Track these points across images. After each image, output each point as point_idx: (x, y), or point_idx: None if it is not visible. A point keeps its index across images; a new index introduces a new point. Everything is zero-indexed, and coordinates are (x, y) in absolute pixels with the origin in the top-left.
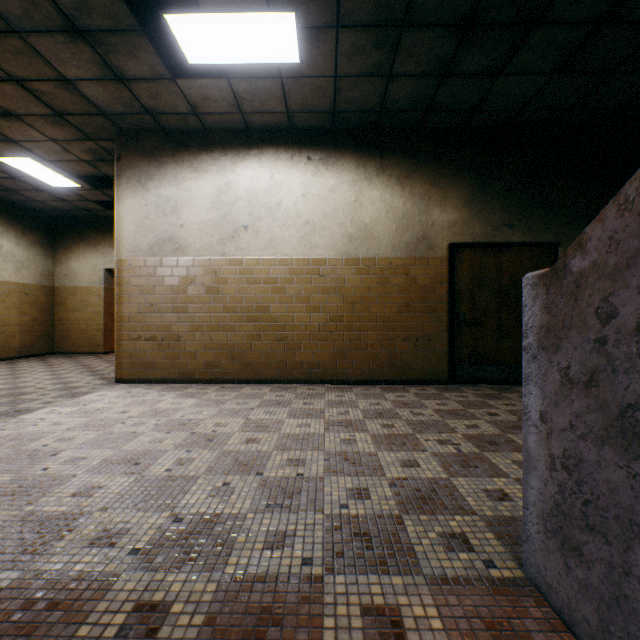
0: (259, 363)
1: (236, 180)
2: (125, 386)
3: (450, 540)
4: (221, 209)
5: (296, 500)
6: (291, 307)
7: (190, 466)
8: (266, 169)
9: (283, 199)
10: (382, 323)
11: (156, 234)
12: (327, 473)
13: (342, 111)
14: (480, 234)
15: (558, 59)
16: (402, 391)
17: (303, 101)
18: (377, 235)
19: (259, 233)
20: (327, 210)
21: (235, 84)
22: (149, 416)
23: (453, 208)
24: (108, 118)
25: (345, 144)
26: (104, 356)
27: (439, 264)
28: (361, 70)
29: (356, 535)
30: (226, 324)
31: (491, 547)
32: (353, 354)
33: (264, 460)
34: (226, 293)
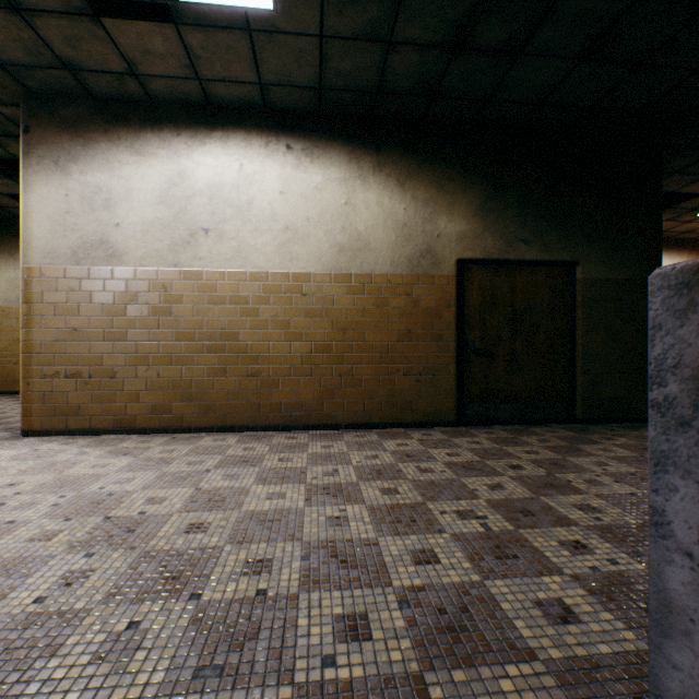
0: (224, 405)
1: (193, 169)
2: (34, 440)
3: None
4: (173, 205)
5: (249, 654)
6: (266, 334)
7: (82, 587)
8: (233, 157)
9: (256, 196)
10: (379, 354)
11: (81, 235)
12: (304, 586)
13: (330, 88)
14: (492, 249)
15: (587, 40)
16: (404, 437)
17: (280, 69)
18: (373, 246)
19: (224, 239)
20: (312, 213)
21: (187, 34)
22: (49, 490)
23: (462, 217)
24: (6, 70)
25: (334, 132)
26: None
27: (446, 283)
28: (354, 30)
29: None
30: (180, 355)
31: None
32: (344, 392)
33: (208, 565)
34: (180, 315)
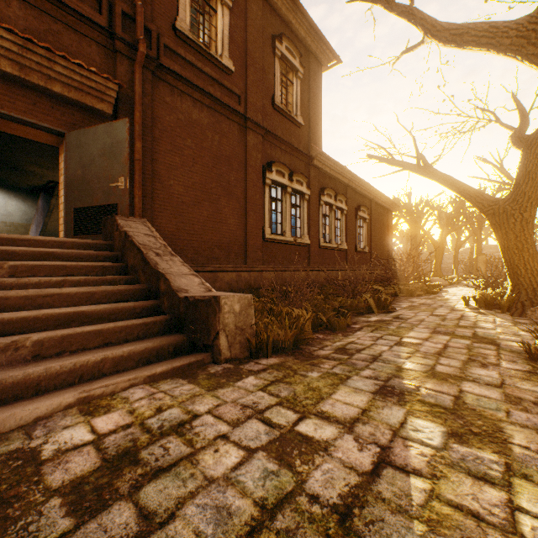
0: None
1: None
2: None
3: None
4: None
5: None
6: None
7: None
8: None
9: None
10: None
11: None
12: None
13: None
14: None
15: None
16: None
17: None
18: (15, 215)
19: None
20: None
21: None
22: None
23: None
24: None
25: (1, 186)
26: None
27: None
28: None
29: None
30: None
31: None
32: None
33: None
34: None
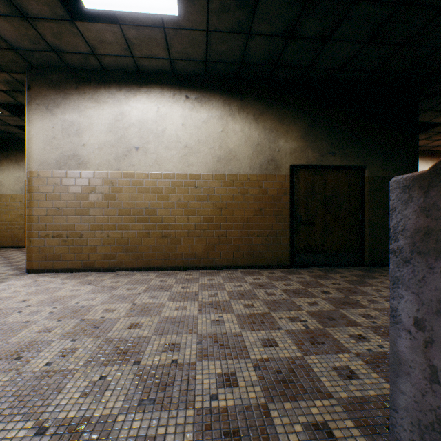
0: (148, 254)
1: (129, 111)
2: (34, 275)
3: (315, 433)
4: (117, 133)
5: (169, 393)
6: (173, 211)
7: (71, 357)
8: (153, 103)
9: (167, 127)
10: (242, 223)
11: (62, 151)
12: (199, 358)
13: (212, 61)
14: (312, 159)
15: (370, 31)
16: (257, 274)
17: (182, 50)
18: (239, 157)
19: (148, 153)
20: (201, 137)
21: (126, 30)
22: (46, 304)
23: (293, 139)
24: (18, 53)
25: (215, 88)
26: (25, 249)
27: (283, 180)
28: (227, 27)
29: (226, 436)
30: (121, 224)
31: (354, 439)
32: (221, 247)
33: (143, 346)
34: (121, 200)
